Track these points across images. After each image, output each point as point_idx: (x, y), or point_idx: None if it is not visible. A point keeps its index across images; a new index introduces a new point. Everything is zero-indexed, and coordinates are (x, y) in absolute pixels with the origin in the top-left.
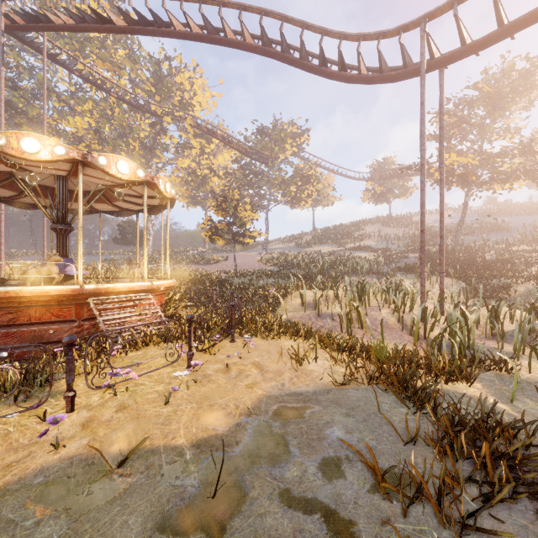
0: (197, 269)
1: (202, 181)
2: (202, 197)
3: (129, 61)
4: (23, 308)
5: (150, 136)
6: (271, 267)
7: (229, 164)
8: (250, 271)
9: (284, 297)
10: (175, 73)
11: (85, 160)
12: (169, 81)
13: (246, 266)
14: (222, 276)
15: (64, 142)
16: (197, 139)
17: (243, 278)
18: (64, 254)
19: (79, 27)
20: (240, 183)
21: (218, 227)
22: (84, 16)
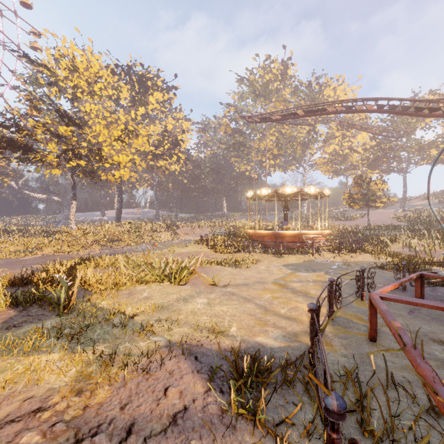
0: (340, 224)
1: (343, 158)
2: (343, 170)
3: (294, 98)
4: (284, 237)
5: (305, 135)
6: (401, 223)
7: (367, 140)
8: (381, 226)
9: (393, 241)
10: (323, 89)
11: (301, 191)
12: (319, 99)
13: (379, 222)
14: (356, 229)
15: (260, 154)
16: (340, 131)
17: (372, 231)
18: (286, 220)
19: (284, 119)
20: (377, 155)
21: (354, 197)
22: (287, 115)
